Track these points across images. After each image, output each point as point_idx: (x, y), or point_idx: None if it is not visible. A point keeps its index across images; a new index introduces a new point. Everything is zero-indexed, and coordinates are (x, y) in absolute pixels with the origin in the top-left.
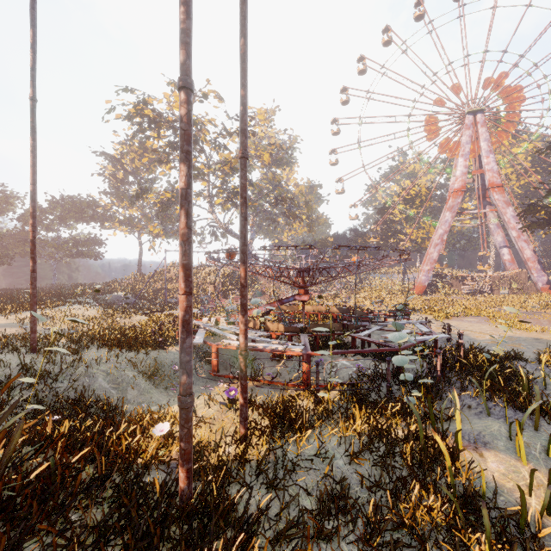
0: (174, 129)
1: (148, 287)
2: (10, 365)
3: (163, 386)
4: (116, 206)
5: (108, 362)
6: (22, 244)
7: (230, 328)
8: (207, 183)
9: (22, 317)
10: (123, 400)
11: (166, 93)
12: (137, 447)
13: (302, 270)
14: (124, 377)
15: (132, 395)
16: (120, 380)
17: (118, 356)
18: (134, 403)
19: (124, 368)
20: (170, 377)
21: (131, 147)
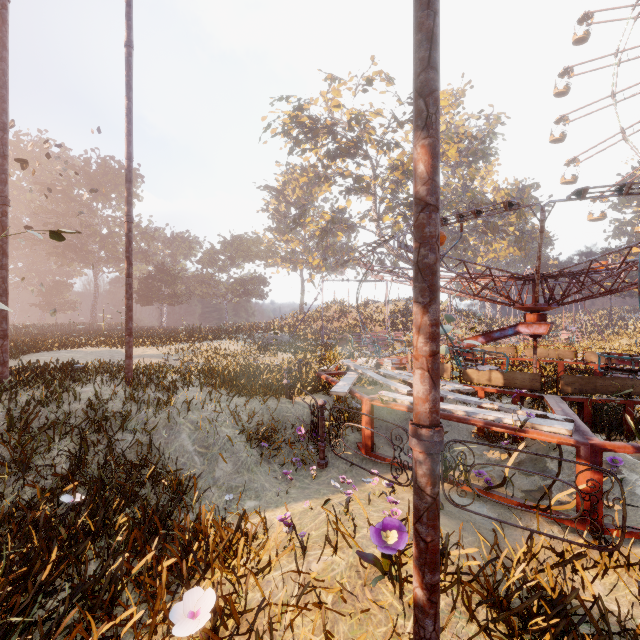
0: (333, 135)
1: (306, 326)
2: (86, 398)
3: (280, 459)
4: (278, 241)
5: (205, 408)
6: (200, 285)
7: (397, 374)
8: (373, 199)
9: (172, 348)
10: (195, 482)
11: (323, 92)
12: (152, 627)
13: (532, 279)
14: (218, 436)
15: (222, 470)
16: (211, 441)
17: (218, 402)
18: (223, 486)
19: (221, 422)
20: (293, 445)
21: (292, 175)
